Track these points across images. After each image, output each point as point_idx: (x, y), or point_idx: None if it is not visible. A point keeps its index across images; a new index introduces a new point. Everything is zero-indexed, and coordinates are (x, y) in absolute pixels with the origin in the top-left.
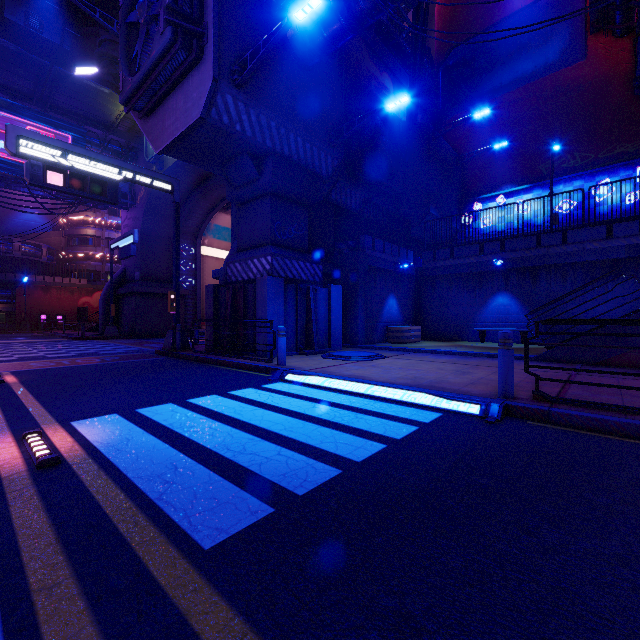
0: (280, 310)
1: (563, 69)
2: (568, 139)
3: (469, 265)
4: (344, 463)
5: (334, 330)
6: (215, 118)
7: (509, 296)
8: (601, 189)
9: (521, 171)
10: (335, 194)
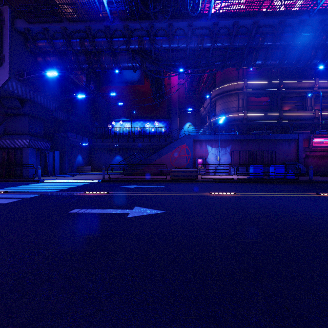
0: (34, 160)
1: (139, 85)
2: (140, 107)
3: (108, 145)
4: (71, 187)
5: (56, 168)
6: (6, 88)
7: (120, 156)
8: (147, 125)
9: (127, 114)
10: (55, 113)
